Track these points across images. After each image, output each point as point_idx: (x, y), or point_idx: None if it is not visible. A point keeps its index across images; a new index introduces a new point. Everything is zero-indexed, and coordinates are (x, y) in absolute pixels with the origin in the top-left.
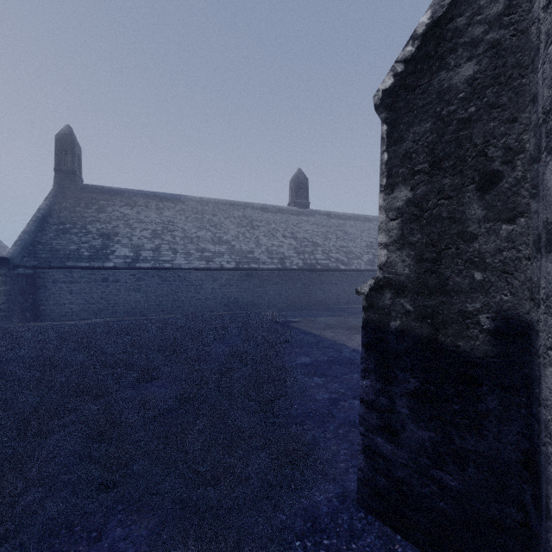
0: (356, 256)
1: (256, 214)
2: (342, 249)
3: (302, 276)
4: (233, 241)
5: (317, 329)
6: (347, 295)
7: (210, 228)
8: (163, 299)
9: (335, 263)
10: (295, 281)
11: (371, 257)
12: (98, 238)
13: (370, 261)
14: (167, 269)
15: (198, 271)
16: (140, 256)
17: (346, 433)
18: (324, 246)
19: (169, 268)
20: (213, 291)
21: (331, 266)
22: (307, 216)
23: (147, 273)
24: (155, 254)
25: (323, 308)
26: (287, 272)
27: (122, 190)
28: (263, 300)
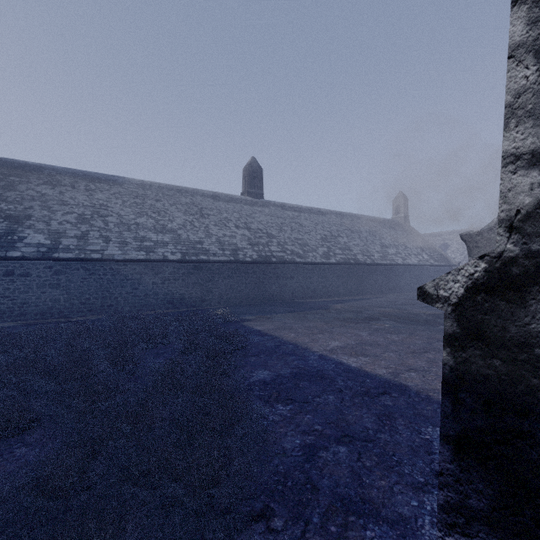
0: (312, 249)
1: (206, 202)
2: (298, 241)
3: (256, 269)
4: (179, 230)
5: (275, 329)
6: (302, 289)
7: (152, 214)
8: (90, 297)
9: (291, 255)
10: (249, 275)
11: (326, 250)
12: (2, 221)
13: (325, 254)
14: (96, 260)
15: (136, 263)
16: (59, 244)
17: (342, 532)
18: (279, 237)
19: (98, 259)
20: (154, 287)
21: (287, 258)
22: (261, 206)
23: (68, 265)
24: (81, 242)
25: (279, 303)
26: (240, 265)
27: (42, 166)
28: (213, 296)
